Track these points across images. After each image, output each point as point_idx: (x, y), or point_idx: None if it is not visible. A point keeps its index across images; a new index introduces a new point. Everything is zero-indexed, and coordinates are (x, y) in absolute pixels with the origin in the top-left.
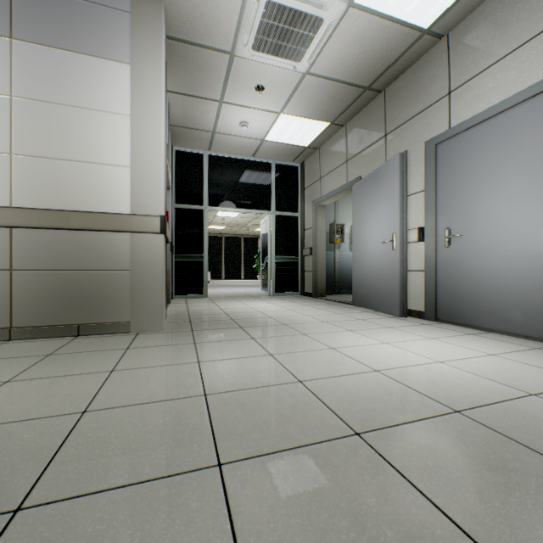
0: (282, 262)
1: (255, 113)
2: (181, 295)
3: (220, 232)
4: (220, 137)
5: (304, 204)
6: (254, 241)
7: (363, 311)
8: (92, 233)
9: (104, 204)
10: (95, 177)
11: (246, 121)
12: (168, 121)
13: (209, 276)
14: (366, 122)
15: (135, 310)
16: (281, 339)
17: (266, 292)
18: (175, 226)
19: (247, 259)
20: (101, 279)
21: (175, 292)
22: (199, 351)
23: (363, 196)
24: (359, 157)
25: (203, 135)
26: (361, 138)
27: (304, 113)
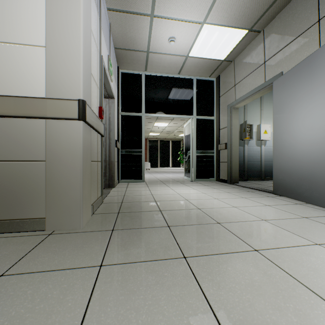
0: (201, 155)
1: (181, 26)
2: (125, 180)
3: (156, 137)
4: (153, 57)
5: (219, 109)
6: (178, 143)
7: (293, 203)
8: (4, 120)
9: (18, 88)
10: (8, 58)
11: (173, 37)
12: (109, 38)
13: (149, 165)
14: (290, 17)
15: (50, 206)
16: (227, 266)
17: (189, 178)
18: (120, 128)
19: (173, 154)
20: (14, 171)
21: (120, 177)
22: (93, 304)
23: (289, 87)
24: (280, 54)
25: (140, 56)
26: (283, 35)
27: (225, 20)
